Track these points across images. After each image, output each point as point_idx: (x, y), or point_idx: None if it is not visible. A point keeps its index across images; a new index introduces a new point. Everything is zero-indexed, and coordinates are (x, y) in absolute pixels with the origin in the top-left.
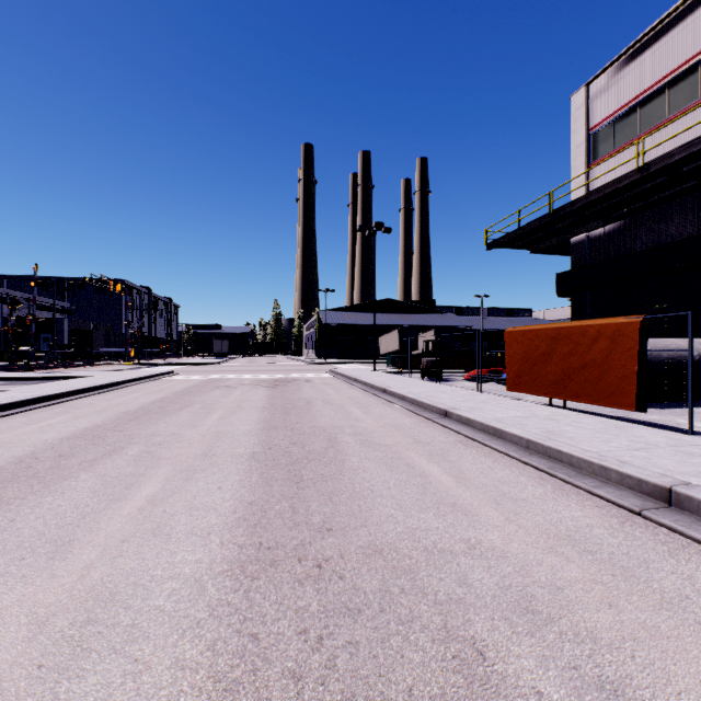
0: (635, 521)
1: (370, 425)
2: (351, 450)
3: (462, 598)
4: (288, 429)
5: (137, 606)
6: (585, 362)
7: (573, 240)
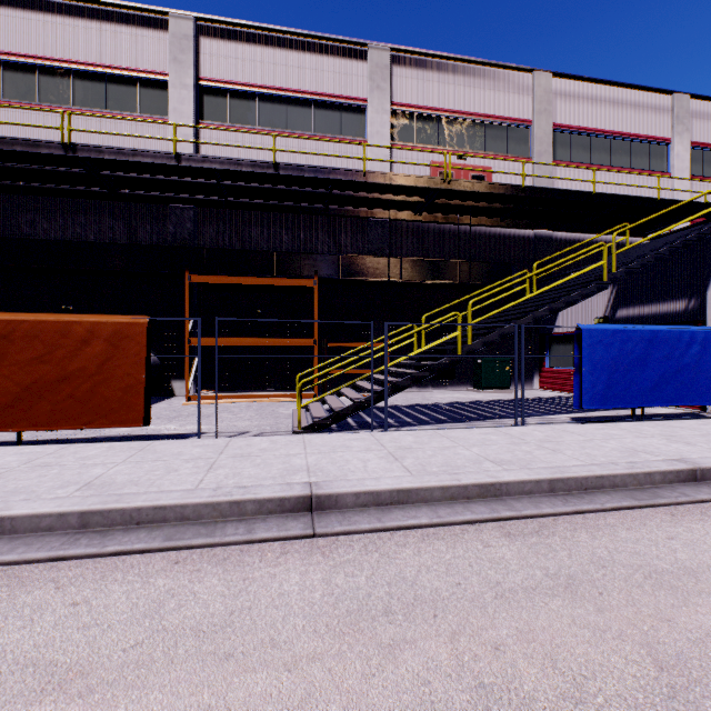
0: (325, 545)
1: None
2: None
3: None
4: None
5: None
6: (69, 371)
7: None
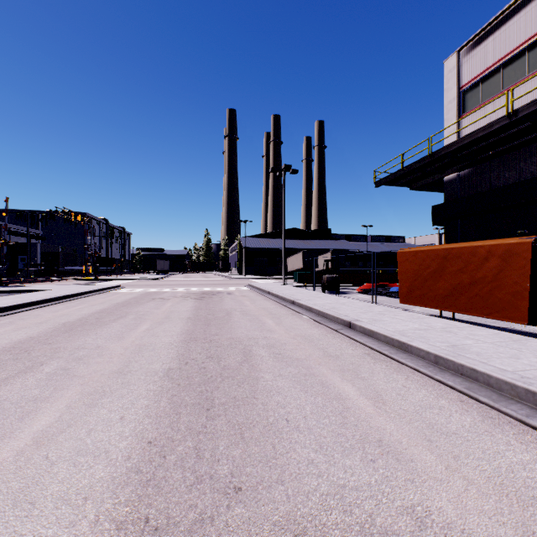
0: None
1: (282, 336)
2: (264, 365)
3: None
4: (207, 341)
5: None
6: (475, 278)
7: (446, 178)
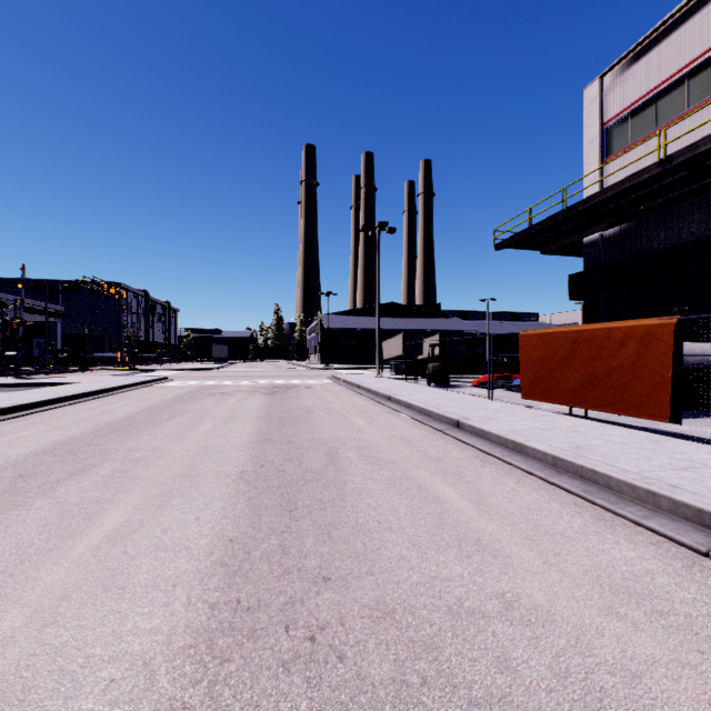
0: (704, 565)
1: (375, 437)
2: (353, 468)
3: (507, 694)
4: (284, 443)
5: None
6: (610, 367)
7: (586, 240)
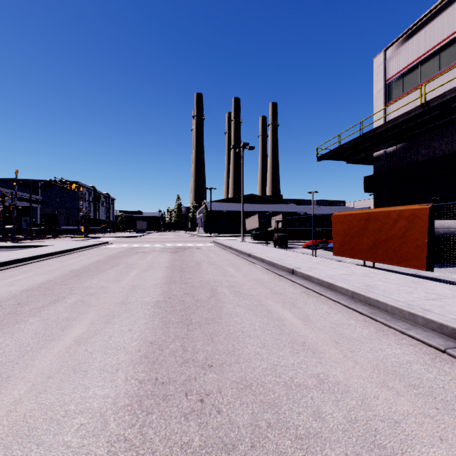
0: (442, 358)
1: (240, 280)
2: (227, 299)
3: (318, 432)
4: (183, 283)
5: (48, 442)
6: (389, 236)
7: (375, 154)
